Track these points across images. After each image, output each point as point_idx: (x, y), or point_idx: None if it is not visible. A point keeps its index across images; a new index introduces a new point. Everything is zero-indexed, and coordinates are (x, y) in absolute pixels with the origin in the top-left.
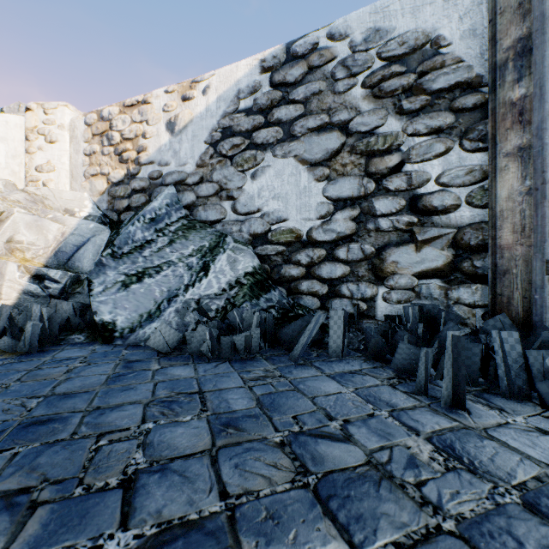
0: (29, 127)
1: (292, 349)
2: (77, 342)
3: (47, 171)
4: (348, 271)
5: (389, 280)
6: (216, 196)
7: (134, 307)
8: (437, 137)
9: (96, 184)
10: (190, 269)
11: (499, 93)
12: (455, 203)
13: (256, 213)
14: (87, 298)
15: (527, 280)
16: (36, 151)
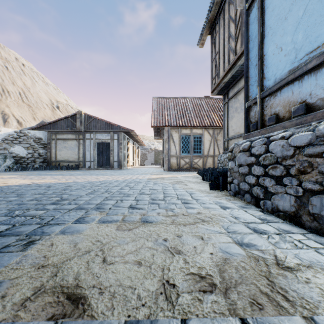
0: None
1: (25, 170)
2: None
3: None
4: (31, 161)
5: (36, 162)
6: (4, 149)
7: None
8: (42, 148)
9: None
10: (2, 161)
11: (48, 145)
12: (44, 155)
13: (14, 153)
14: None
15: (50, 162)
16: None
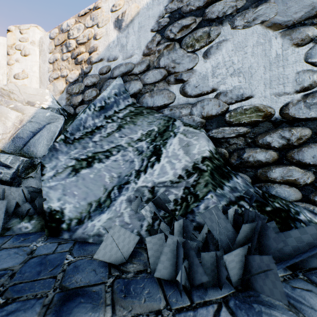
0: (9, 44)
1: (297, 267)
2: (23, 233)
3: (22, 78)
4: None
5: None
6: (163, 81)
7: (82, 194)
8: None
9: (57, 85)
10: (140, 154)
11: None
12: None
13: (210, 93)
14: (40, 183)
15: None
16: (14, 63)
